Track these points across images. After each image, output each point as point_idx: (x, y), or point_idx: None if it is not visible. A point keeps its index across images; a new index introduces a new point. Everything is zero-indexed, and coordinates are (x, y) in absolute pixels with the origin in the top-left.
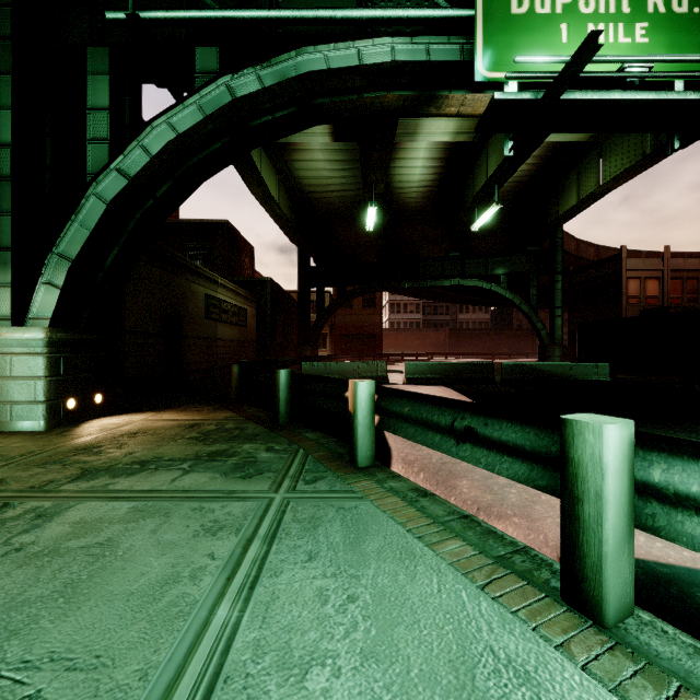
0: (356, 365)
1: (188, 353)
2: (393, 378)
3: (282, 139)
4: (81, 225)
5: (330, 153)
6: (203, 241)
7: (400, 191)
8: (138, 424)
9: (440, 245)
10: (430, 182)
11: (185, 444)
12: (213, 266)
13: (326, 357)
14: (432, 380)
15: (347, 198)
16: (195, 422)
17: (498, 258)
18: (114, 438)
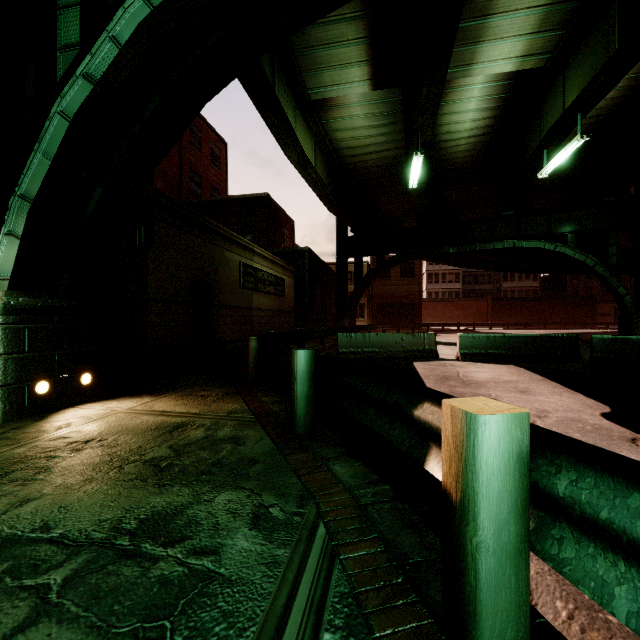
0: (399, 337)
1: (221, 323)
2: (441, 352)
3: (318, 95)
4: (44, 156)
5: (369, 106)
6: (246, 215)
7: (447, 145)
8: (111, 420)
9: (487, 207)
10: (483, 129)
11: (128, 480)
12: (255, 239)
13: (364, 327)
14: (494, 356)
15: (386, 160)
16: (183, 420)
17: (563, 214)
18: (51, 450)
